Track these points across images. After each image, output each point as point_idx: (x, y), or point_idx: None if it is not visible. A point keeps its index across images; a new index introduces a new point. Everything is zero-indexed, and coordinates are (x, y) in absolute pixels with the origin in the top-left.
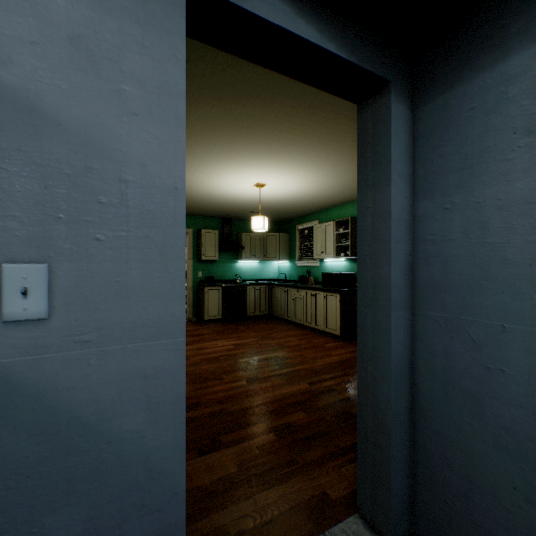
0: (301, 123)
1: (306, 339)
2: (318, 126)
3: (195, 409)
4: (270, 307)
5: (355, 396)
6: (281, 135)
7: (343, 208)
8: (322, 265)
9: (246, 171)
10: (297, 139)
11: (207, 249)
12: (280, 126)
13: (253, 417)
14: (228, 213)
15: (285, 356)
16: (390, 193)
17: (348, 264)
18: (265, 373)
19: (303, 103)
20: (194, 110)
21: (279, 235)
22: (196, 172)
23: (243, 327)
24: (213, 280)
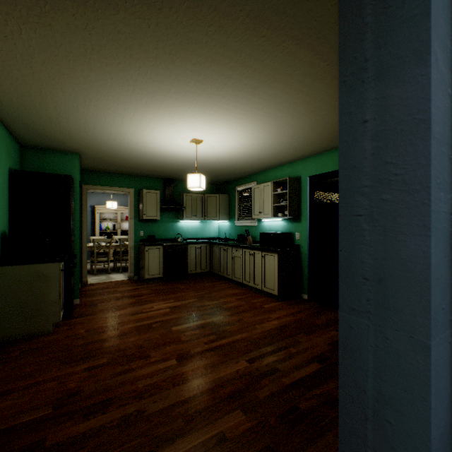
0: (238, 48)
1: (245, 299)
2: (260, 55)
3: (103, 413)
4: (210, 265)
5: (302, 380)
6: (215, 68)
7: (281, 169)
8: (259, 224)
9: (179, 122)
10: (234, 76)
11: (148, 208)
12: (213, 53)
13: (177, 424)
14: (168, 173)
15: (222, 321)
16: (430, 79)
17: (286, 224)
18: (199, 347)
19: (241, 8)
20: (93, 16)
21: (219, 196)
22: (123, 123)
23: (183, 285)
24: (154, 240)
